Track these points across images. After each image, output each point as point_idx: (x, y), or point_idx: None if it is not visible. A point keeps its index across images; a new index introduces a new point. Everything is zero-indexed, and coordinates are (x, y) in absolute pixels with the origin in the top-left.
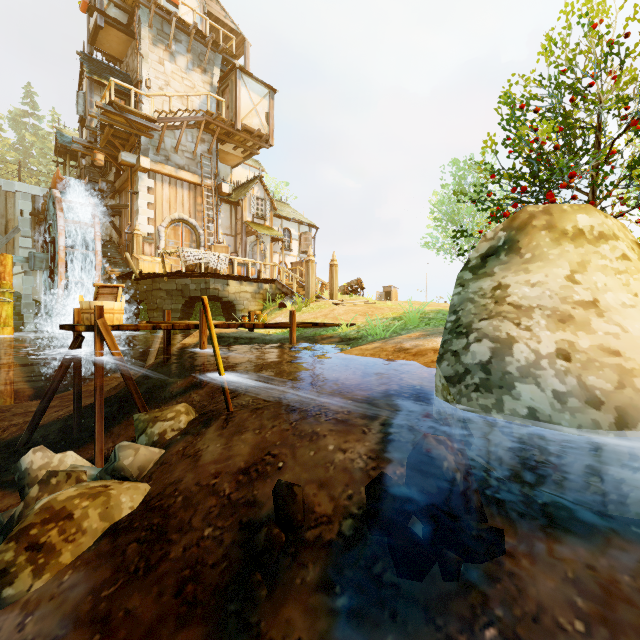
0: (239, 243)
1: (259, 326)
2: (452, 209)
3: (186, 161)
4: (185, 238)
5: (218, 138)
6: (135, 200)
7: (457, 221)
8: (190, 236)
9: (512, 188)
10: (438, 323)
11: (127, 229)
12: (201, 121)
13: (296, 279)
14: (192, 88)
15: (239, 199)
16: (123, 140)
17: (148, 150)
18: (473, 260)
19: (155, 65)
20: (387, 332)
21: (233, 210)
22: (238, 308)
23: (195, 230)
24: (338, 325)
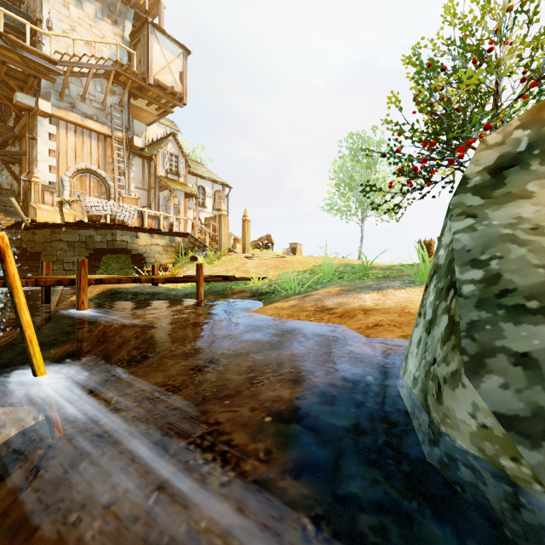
0: (152, 197)
1: (159, 281)
2: (349, 177)
3: (94, 111)
4: (93, 189)
5: (130, 92)
6: (35, 146)
7: (353, 187)
8: (99, 187)
9: (424, 142)
10: (351, 277)
11: (24, 176)
12: (111, 71)
13: (209, 234)
14: (101, 38)
15: (152, 154)
16: (20, 81)
17: (49, 94)
18: (474, 176)
19: (58, 7)
20: (301, 286)
21: (146, 165)
22: (149, 261)
23: (104, 182)
24: (249, 278)
